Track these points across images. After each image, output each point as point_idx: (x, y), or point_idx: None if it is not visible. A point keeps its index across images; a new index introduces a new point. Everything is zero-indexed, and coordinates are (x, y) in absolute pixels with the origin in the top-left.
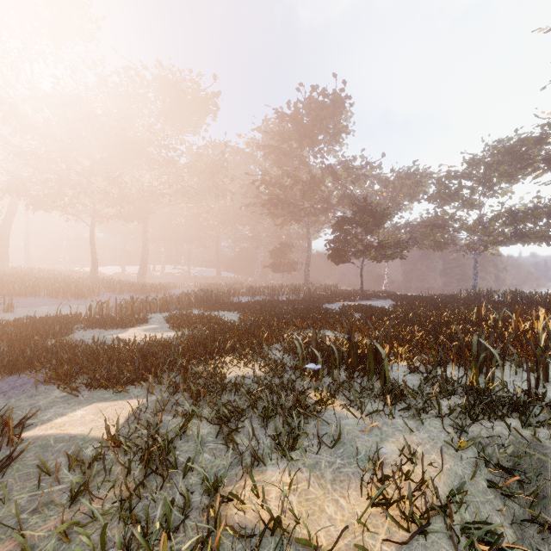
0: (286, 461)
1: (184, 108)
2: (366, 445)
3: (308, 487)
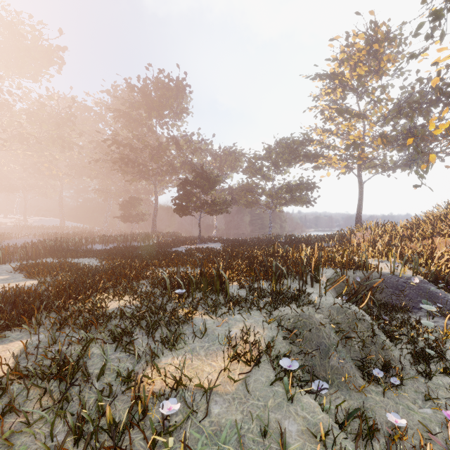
0: (173, 353)
1: (22, 52)
2: (221, 333)
3: (192, 362)
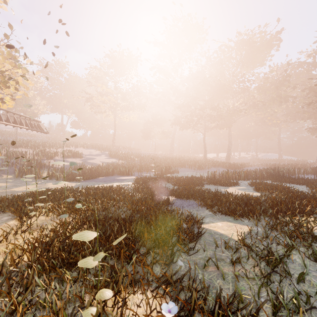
0: None
1: (254, 53)
2: None
3: None
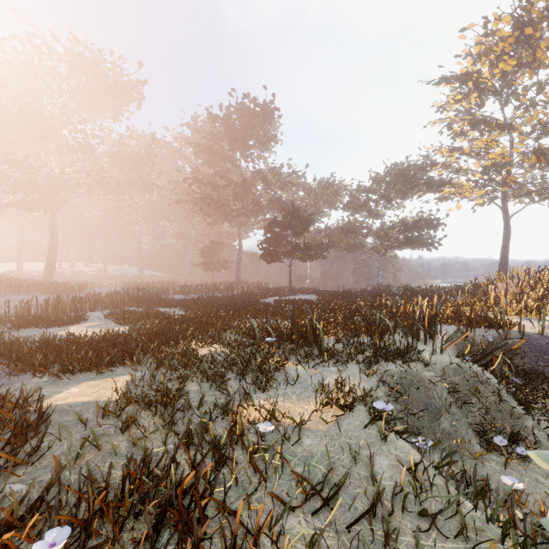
0: (265, 395)
1: (104, 92)
2: (314, 382)
3: (284, 403)
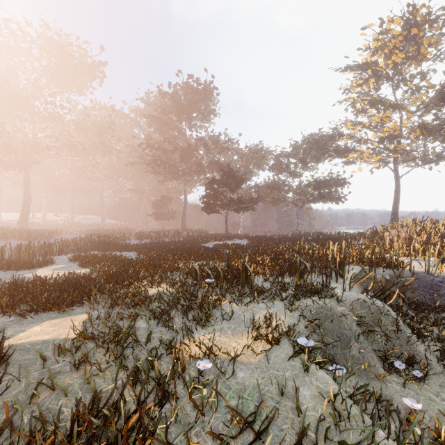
0: (204, 330)
1: (71, 70)
2: (246, 317)
3: (221, 338)
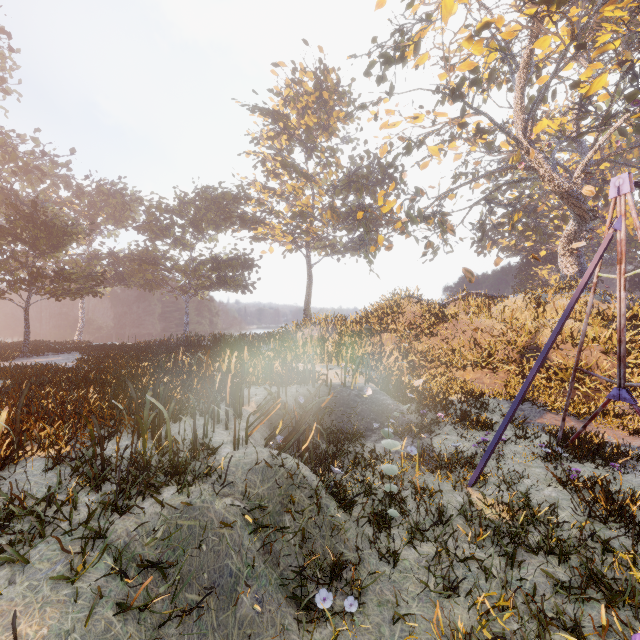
0: None
1: None
2: None
3: None
